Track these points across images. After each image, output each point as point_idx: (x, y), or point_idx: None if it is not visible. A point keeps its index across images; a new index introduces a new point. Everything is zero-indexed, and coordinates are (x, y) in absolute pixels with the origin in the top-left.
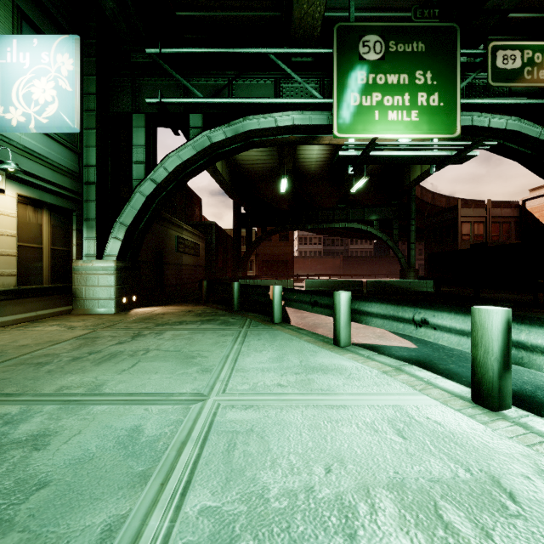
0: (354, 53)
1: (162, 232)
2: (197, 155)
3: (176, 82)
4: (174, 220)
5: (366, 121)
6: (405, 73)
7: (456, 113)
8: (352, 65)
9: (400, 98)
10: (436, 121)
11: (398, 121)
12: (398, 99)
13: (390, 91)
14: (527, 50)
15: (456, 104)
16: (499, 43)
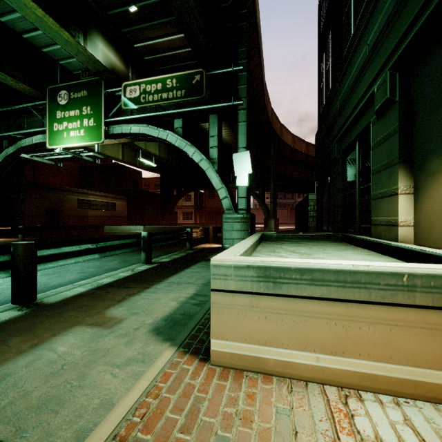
0: (56, 102)
1: (59, 197)
2: (4, 161)
3: (4, 123)
4: (75, 189)
5: (61, 138)
6: (78, 109)
7: (102, 128)
8: (54, 108)
9: (76, 123)
10: (92, 134)
11: (75, 136)
12: (75, 124)
13: (71, 120)
14: (142, 84)
15: (102, 123)
16: (128, 83)
